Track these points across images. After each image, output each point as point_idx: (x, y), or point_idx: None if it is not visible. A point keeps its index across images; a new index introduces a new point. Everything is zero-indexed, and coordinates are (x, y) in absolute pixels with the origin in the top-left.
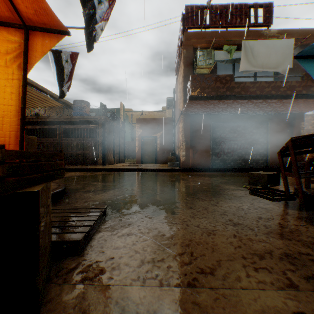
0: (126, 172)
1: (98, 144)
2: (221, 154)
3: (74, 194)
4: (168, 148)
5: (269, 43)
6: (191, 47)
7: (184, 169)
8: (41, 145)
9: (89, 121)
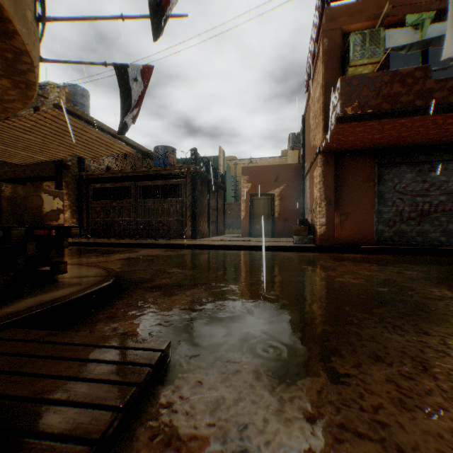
0: (225, 251)
1: (185, 207)
2: (394, 222)
3: (131, 293)
4: (292, 213)
5: None
6: (337, 33)
7: (324, 248)
8: (112, 211)
9: (172, 175)
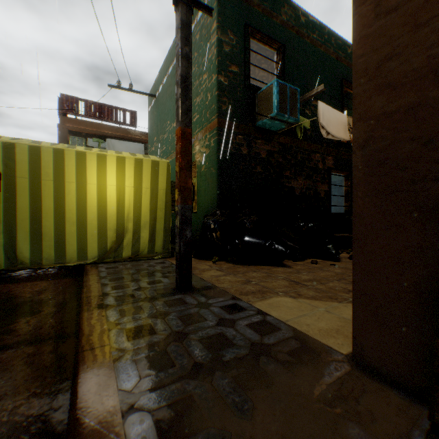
0: None
1: None
2: None
3: None
4: None
5: (127, 144)
6: (66, 130)
7: None
8: None
9: None
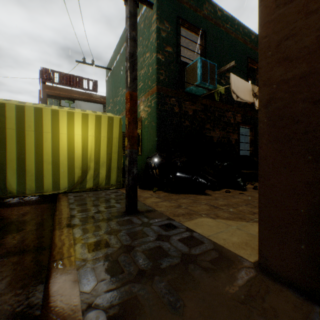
0: None
1: None
2: None
3: None
4: None
5: (90, 104)
6: (45, 94)
7: None
8: None
9: None
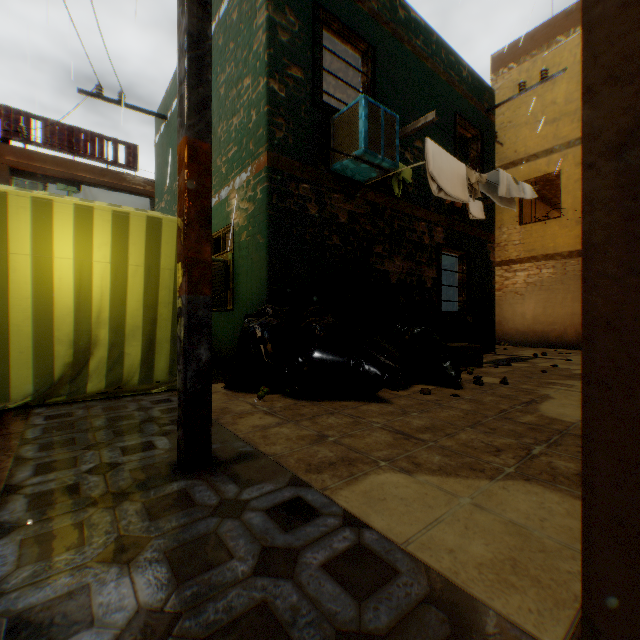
0: None
1: None
2: None
3: None
4: None
5: (120, 196)
6: (7, 167)
7: None
8: None
9: None
